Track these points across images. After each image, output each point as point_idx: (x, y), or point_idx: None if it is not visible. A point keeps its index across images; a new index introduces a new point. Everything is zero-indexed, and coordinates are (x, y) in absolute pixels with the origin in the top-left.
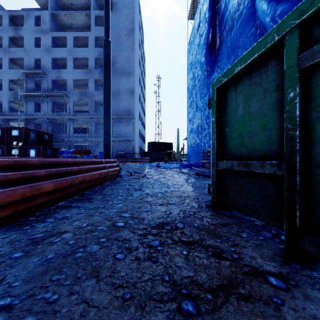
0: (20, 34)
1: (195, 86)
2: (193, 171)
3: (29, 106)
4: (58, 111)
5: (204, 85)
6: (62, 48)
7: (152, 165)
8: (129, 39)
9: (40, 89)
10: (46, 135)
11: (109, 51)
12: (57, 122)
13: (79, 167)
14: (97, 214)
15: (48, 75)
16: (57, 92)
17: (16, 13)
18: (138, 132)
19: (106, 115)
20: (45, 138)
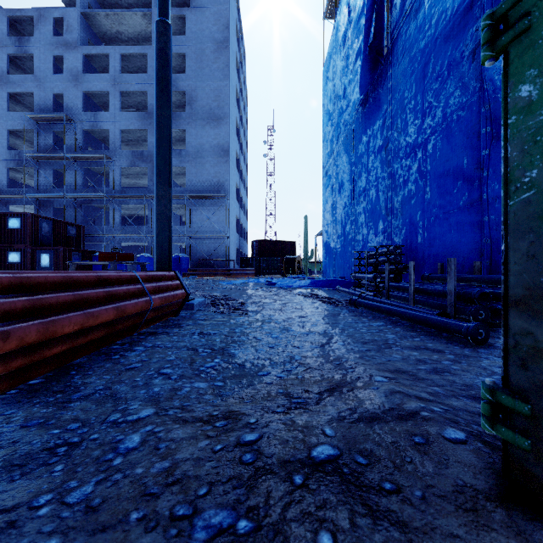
0: (28, 51)
1: (339, 136)
2: (340, 295)
3: (43, 177)
4: (94, 185)
5: (357, 131)
6: (101, 75)
7: (260, 282)
8: (219, 58)
9: (63, 147)
10: (72, 227)
11: (167, 46)
12: (92, 206)
13: (36, 298)
14: None
15: (76, 122)
16: (93, 152)
17: (20, 13)
18: (235, 222)
19: (162, 179)
20: (70, 233)
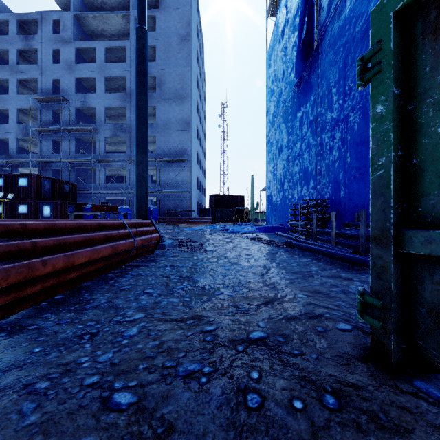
0: (33, 46)
1: (279, 111)
2: (279, 238)
3: (45, 146)
4: (84, 151)
5: (293, 107)
6: (90, 64)
7: (215, 228)
8: (182, 49)
9: (60, 121)
10: (67, 185)
11: (144, 46)
12: (83, 168)
13: (61, 238)
14: (48, 379)
15: (70, 101)
16: (83, 125)
17: (26, 16)
18: (195, 180)
19: (140, 149)
20: (66, 189)
